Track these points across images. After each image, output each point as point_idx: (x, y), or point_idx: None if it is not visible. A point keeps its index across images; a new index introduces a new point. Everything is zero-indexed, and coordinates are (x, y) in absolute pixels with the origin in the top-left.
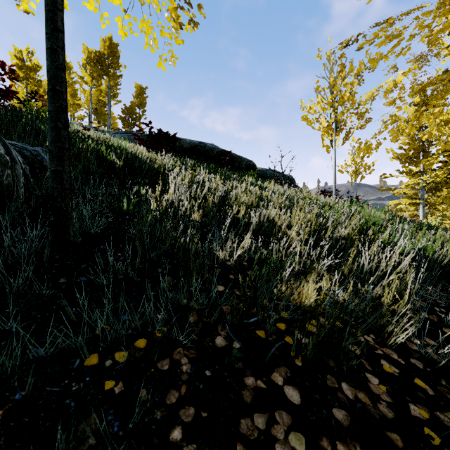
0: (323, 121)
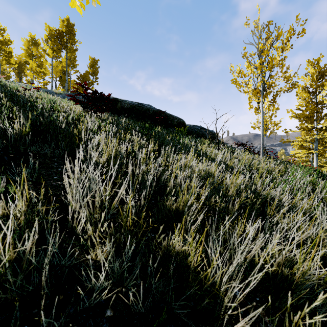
0: (250, 84)
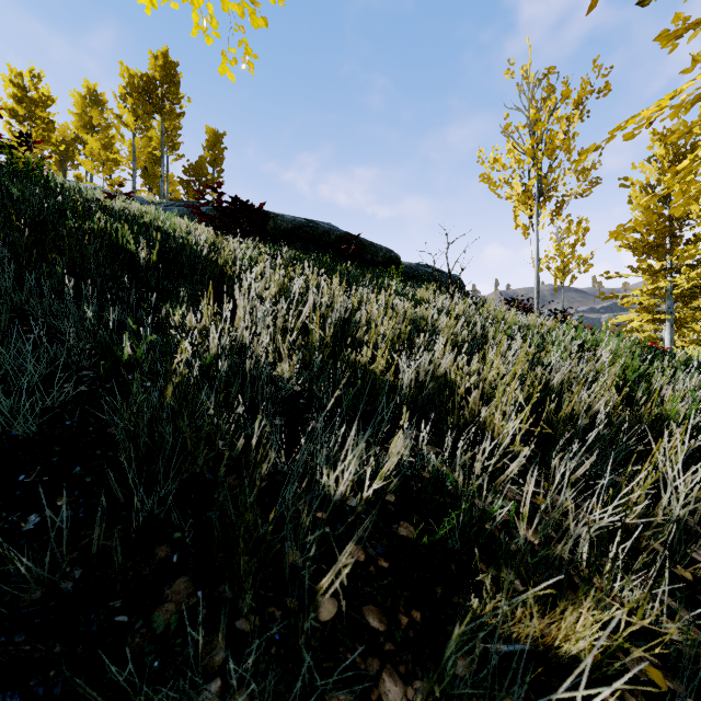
0: (517, 183)
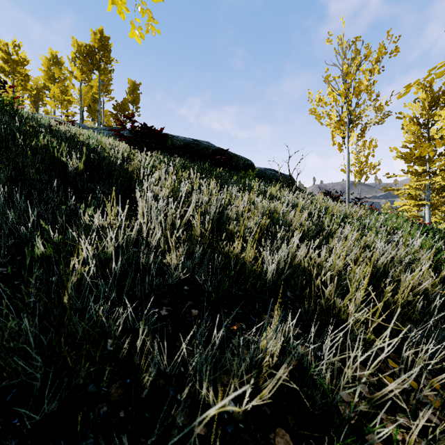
0: (334, 115)
